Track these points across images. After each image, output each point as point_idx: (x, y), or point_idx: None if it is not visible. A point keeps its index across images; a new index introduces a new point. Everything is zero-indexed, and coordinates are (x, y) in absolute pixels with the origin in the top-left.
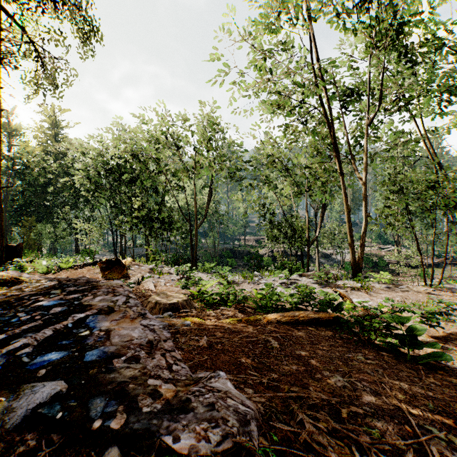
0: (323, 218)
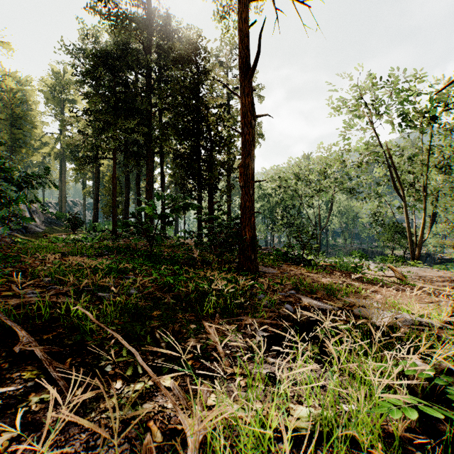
0: (431, 224)
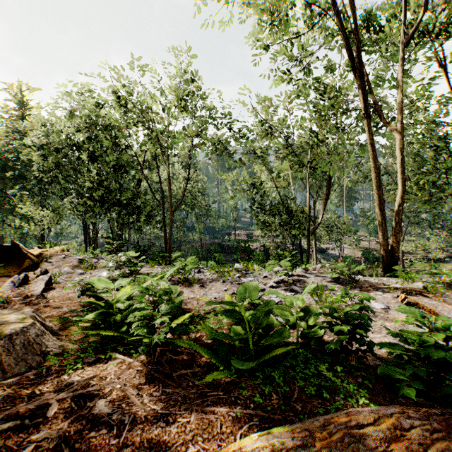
0: (325, 200)
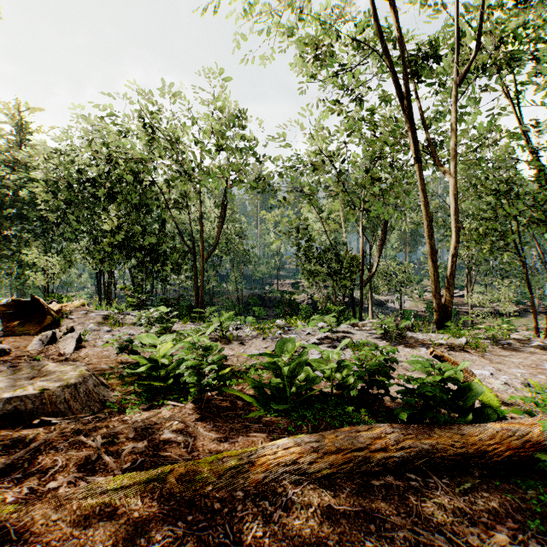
0: (380, 247)
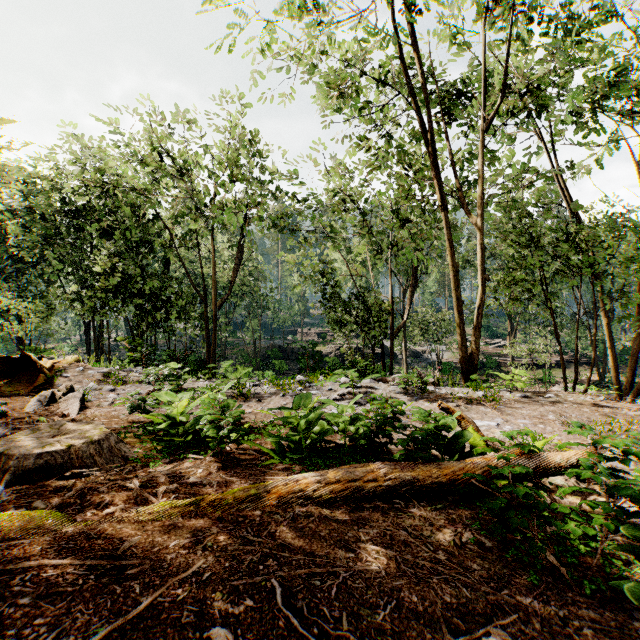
0: (413, 294)
